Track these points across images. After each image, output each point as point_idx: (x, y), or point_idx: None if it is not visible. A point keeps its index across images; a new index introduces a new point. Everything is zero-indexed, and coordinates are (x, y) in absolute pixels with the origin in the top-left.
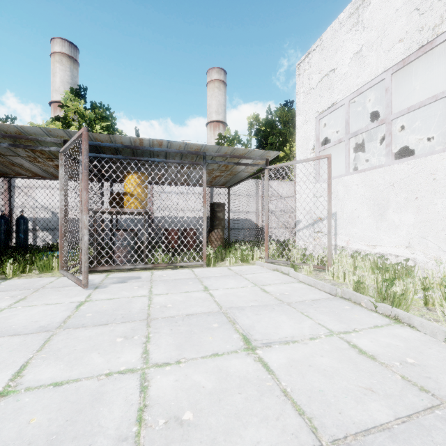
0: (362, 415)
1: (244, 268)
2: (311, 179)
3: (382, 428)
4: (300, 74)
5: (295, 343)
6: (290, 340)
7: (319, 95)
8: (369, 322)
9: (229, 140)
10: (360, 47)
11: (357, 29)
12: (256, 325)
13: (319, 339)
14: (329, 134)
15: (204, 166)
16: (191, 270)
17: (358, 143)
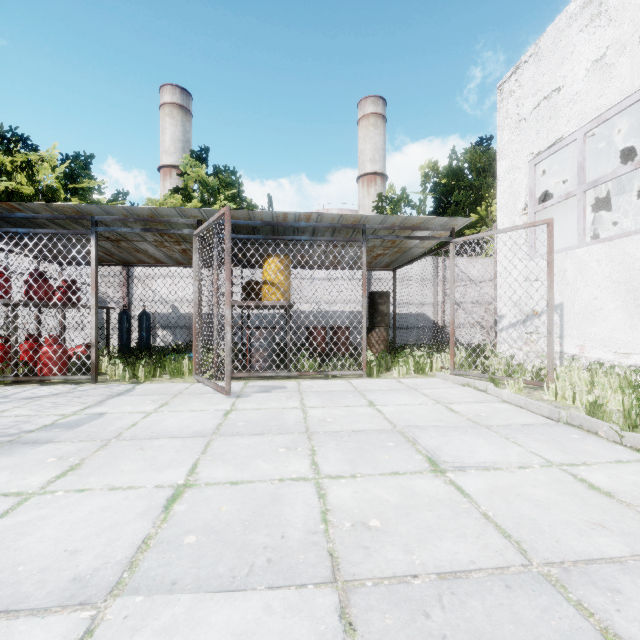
0: (586, 547)
1: (419, 381)
2: (520, 254)
3: (612, 561)
4: (503, 99)
5: (498, 471)
6: (491, 467)
7: (534, 129)
8: (609, 455)
9: (393, 202)
10: (603, 52)
11: (597, 24)
12: (444, 447)
13: (531, 468)
14: (552, 184)
15: (364, 243)
16: (348, 381)
17: (602, 195)
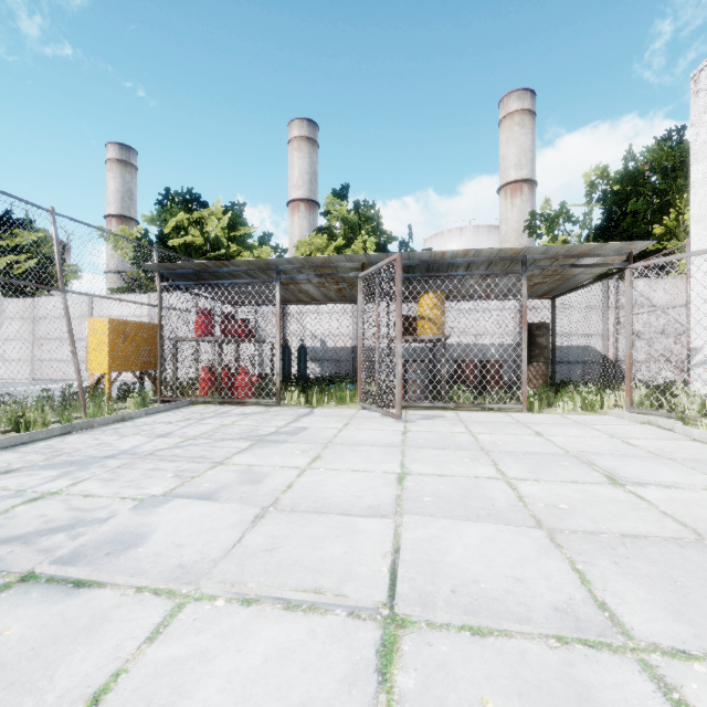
0: None
1: (588, 418)
2: None
3: None
4: (700, 91)
5: (680, 489)
6: (672, 486)
7: None
8: None
9: (549, 219)
10: None
11: None
12: (622, 468)
13: None
14: None
15: (524, 275)
16: (507, 414)
17: None
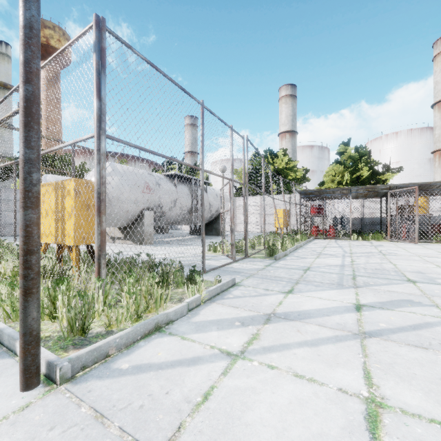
0: None
1: None
2: None
3: None
4: None
5: None
6: None
7: None
8: None
9: None
10: None
11: None
12: None
13: None
14: None
15: None
16: None
17: None
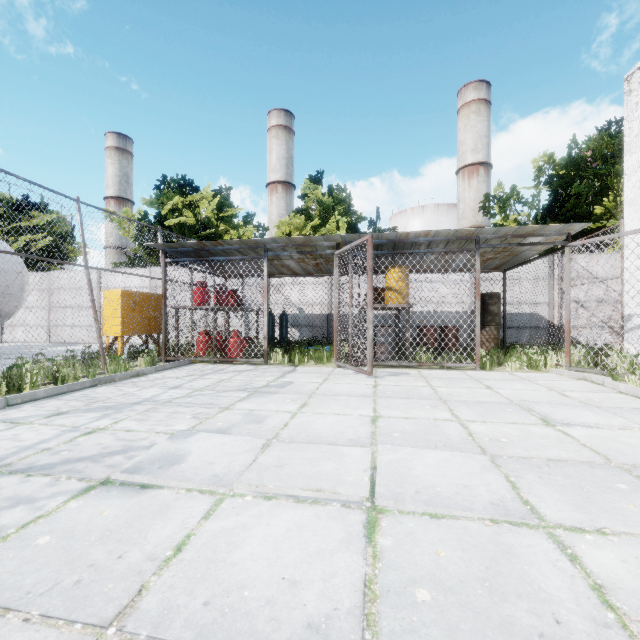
0: None
1: (532, 375)
2: None
3: None
4: (632, 90)
5: (600, 429)
6: (594, 426)
7: None
8: None
9: (502, 200)
10: None
11: None
12: (555, 413)
13: (630, 430)
14: None
15: (477, 252)
16: (463, 372)
17: None
